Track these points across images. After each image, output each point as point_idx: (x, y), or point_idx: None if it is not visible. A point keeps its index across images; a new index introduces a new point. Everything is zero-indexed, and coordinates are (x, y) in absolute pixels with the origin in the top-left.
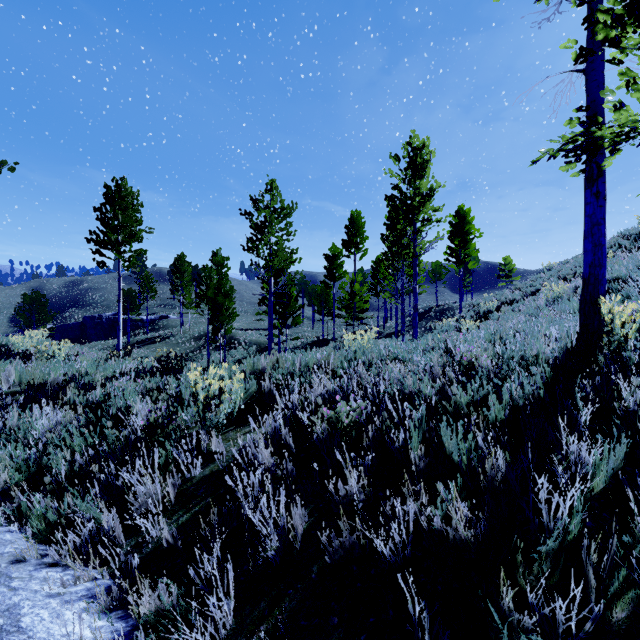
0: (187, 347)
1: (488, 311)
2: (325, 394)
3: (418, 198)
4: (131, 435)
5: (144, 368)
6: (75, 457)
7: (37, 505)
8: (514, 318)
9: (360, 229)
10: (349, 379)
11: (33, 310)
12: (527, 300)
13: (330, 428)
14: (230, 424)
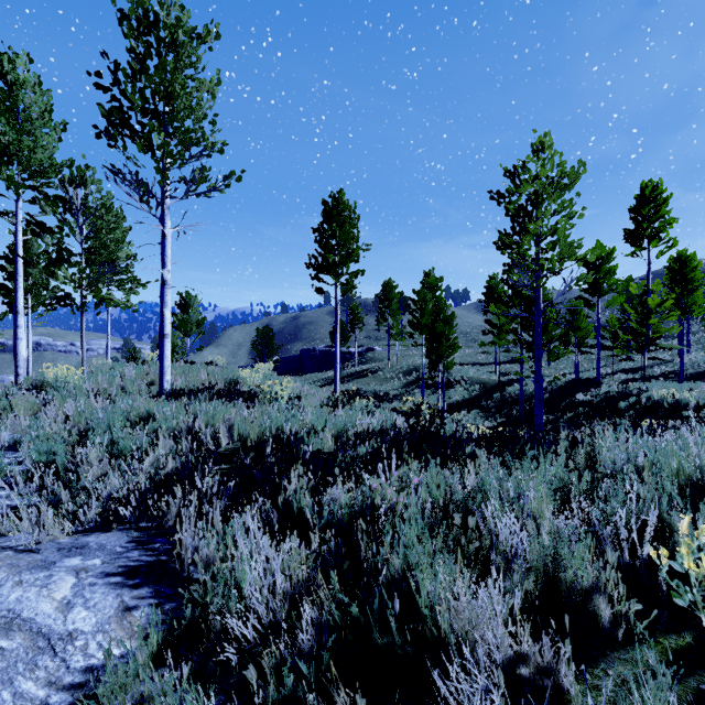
0: (396, 383)
1: None
2: None
3: None
4: None
5: (387, 428)
6: None
7: None
8: None
9: (661, 208)
10: None
11: (263, 343)
12: None
13: None
14: None
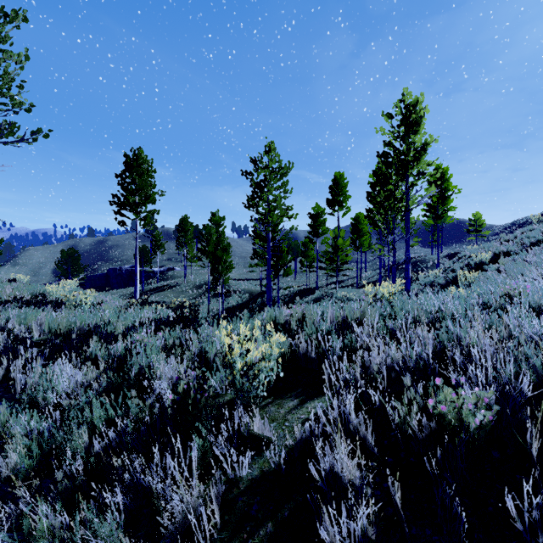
0: (190, 294)
1: (481, 262)
2: (395, 366)
3: (412, 153)
4: (155, 403)
5: (161, 317)
6: (93, 439)
7: (43, 518)
8: (529, 269)
9: (343, 189)
10: (423, 346)
11: (69, 263)
12: (531, 251)
13: (437, 427)
14: (266, 394)
